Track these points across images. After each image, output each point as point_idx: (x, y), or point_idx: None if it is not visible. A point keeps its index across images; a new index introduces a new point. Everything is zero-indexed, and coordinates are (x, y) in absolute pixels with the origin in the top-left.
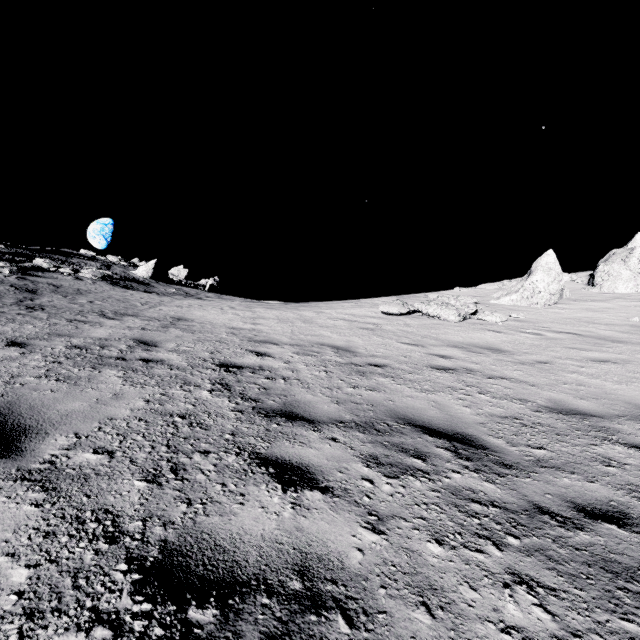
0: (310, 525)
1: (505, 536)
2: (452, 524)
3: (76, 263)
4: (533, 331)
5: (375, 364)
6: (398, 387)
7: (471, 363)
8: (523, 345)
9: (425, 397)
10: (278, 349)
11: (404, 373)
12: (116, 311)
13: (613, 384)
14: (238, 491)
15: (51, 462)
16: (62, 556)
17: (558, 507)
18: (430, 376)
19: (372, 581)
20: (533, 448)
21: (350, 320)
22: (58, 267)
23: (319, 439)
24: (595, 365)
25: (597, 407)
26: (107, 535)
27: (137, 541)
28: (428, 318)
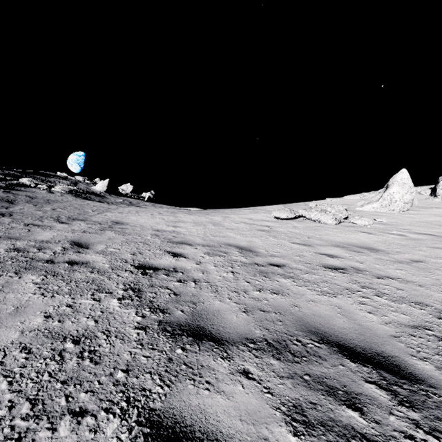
0: None
1: None
2: None
3: (52, 181)
4: (397, 232)
5: (275, 264)
6: (300, 289)
7: (356, 262)
8: (393, 245)
9: (328, 301)
10: (192, 250)
11: (302, 273)
12: (70, 216)
13: None
14: None
15: None
16: None
17: None
18: (325, 276)
19: None
20: None
21: (250, 223)
22: (38, 184)
23: (229, 374)
24: None
25: None
26: None
27: None
28: (310, 222)
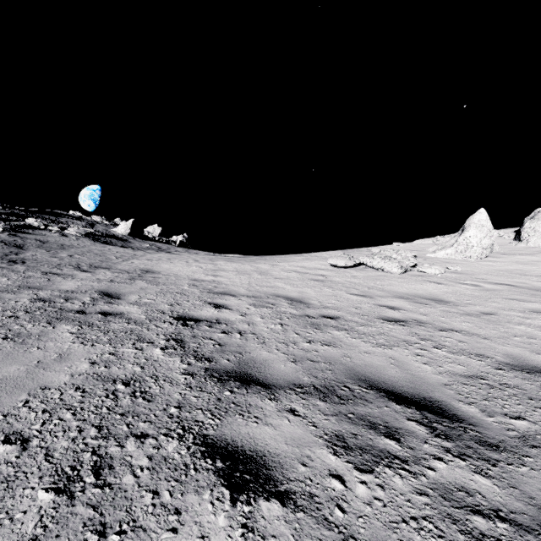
0: None
1: None
2: None
3: (64, 222)
4: (471, 282)
5: (328, 316)
6: (353, 341)
7: (420, 314)
8: (465, 296)
9: (382, 353)
10: (235, 301)
11: (357, 325)
12: (91, 264)
13: None
14: (173, 505)
15: None
16: None
17: None
18: (383, 329)
19: None
20: (512, 418)
21: (302, 272)
22: (47, 225)
23: (276, 411)
24: (539, 316)
25: None
26: None
27: None
28: (372, 270)
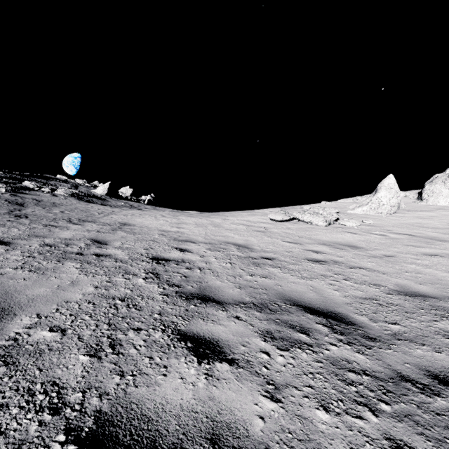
0: (220, 394)
1: (378, 402)
2: (334, 392)
3: (53, 184)
4: (380, 233)
5: (266, 257)
6: (284, 275)
7: (336, 256)
8: (373, 243)
9: (304, 283)
10: (195, 246)
11: (288, 264)
12: (80, 218)
13: (442, 272)
14: (162, 363)
15: (14, 339)
16: (10, 428)
17: (416, 375)
18: (307, 266)
19: (273, 448)
20: (389, 324)
21: (247, 225)
22: (40, 187)
23: (226, 317)
24: (427, 258)
25: (433, 290)
26: (51, 406)
27: (76, 412)
28: (303, 223)
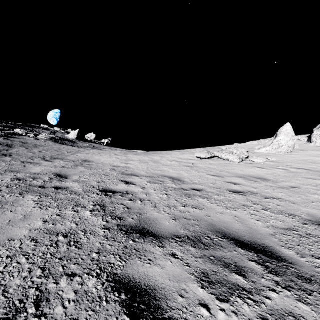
0: None
1: None
2: None
3: (37, 131)
4: (282, 168)
5: (196, 189)
6: (212, 205)
7: (252, 188)
8: (279, 176)
9: (230, 213)
10: (138, 179)
11: (214, 195)
12: (52, 156)
13: None
14: None
15: None
16: None
17: None
18: (230, 197)
19: None
20: (317, 259)
21: (179, 161)
22: (27, 133)
23: (163, 255)
24: None
25: None
26: None
27: None
28: (222, 160)
